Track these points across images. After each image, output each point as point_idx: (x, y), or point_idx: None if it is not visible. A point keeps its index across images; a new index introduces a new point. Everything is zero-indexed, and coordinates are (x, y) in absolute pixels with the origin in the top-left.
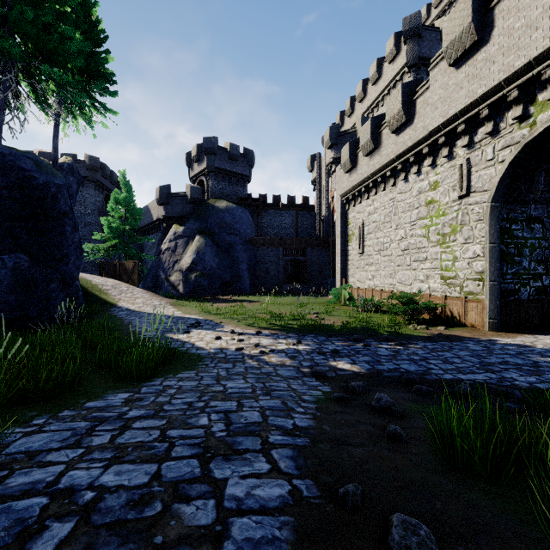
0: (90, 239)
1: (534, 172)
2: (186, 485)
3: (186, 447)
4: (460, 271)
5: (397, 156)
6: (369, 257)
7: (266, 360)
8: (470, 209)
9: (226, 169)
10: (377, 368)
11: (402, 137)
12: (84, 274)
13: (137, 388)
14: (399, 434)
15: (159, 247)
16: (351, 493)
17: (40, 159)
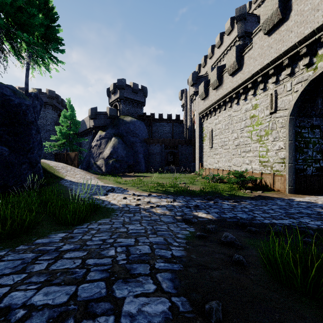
0: (49, 139)
1: (316, 97)
2: (94, 304)
3: (98, 272)
4: (270, 158)
5: (232, 89)
6: (215, 150)
7: (154, 211)
8: (277, 120)
9: (130, 98)
10: (223, 216)
11: (236, 78)
12: (45, 160)
13: (71, 230)
14: (241, 260)
15: (90, 144)
16: (215, 309)
17: (16, 89)
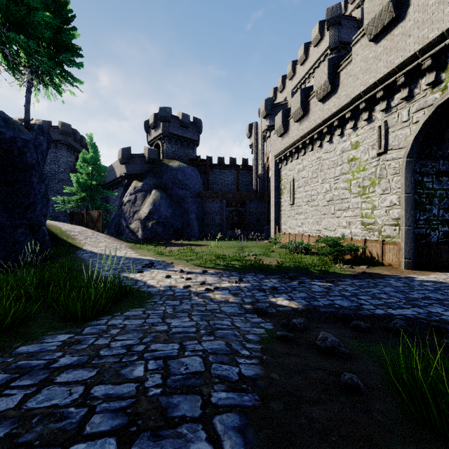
0: (63, 193)
1: (445, 131)
2: None
3: (108, 415)
4: (378, 218)
5: (323, 121)
6: (298, 207)
7: (211, 297)
8: (387, 164)
9: (178, 135)
10: (313, 304)
11: (328, 105)
12: (55, 222)
13: (80, 328)
14: (356, 384)
15: (121, 200)
16: None
17: (8, 116)
